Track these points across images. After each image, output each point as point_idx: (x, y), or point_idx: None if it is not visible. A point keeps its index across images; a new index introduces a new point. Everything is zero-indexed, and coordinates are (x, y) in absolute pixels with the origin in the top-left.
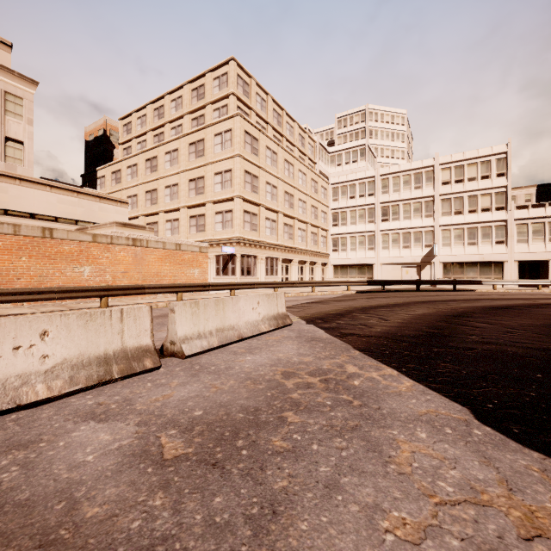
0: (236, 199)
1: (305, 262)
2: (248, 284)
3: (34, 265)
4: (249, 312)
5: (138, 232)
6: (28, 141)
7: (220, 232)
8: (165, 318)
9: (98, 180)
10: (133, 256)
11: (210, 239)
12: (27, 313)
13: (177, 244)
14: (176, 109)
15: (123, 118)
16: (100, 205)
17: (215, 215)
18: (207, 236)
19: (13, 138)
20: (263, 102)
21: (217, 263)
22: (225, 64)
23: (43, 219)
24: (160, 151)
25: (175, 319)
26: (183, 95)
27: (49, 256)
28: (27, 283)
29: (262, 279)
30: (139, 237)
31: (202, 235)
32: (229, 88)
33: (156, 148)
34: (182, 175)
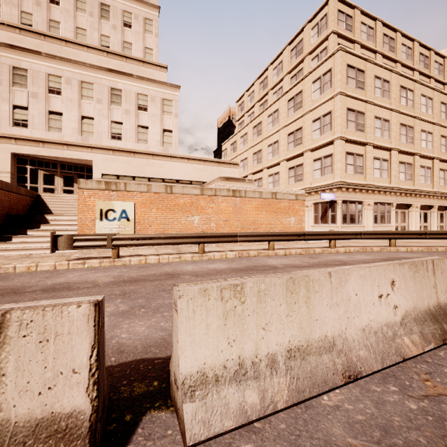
0: (336, 141)
1: (430, 206)
2: (352, 234)
3: (160, 215)
4: (370, 305)
5: (238, 184)
6: (175, 129)
7: (319, 179)
8: (245, 273)
9: (222, 152)
10: (232, 206)
11: (308, 188)
12: (145, 255)
13: (273, 193)
14: (276, 75)
15: (238, 100)
16: (218, 168)
17: (313, 163)
18: (304, 185)
19: (167, 129)
20: (370, 31)
21: (315, 210)
22: (323, 6)
23: (183, 183)
24: (264, 116)
25: (177, 329)
26: (283, 59)
27: (170, 208)
28: (155, 229)
29: (368, 227)
30: (238, 188)
31: (300, 184)
32: (328, 28)
33: (260, 115)
34: (282, 131)
